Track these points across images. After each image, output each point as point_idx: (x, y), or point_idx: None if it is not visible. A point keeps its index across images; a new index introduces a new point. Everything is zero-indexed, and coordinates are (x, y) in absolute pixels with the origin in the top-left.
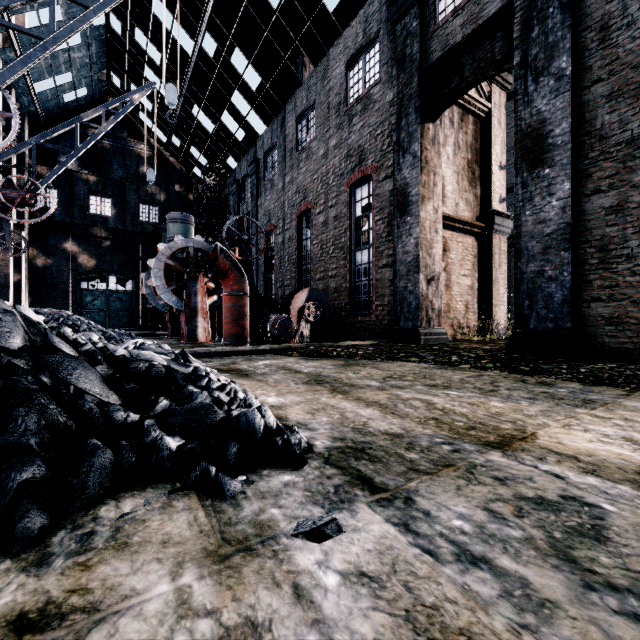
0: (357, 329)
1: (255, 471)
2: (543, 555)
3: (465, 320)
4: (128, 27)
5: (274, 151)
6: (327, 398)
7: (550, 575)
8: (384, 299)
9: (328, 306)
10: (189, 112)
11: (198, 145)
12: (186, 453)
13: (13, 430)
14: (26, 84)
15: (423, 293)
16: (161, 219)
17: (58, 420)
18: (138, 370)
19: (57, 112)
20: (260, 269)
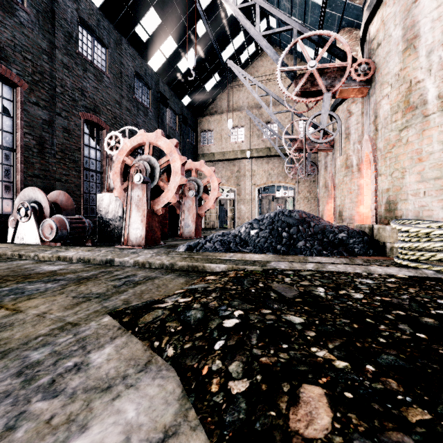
0: None
1: None
2: None
3: None
4: None
5: None
6: None
7: None
8: None
9: None
10: None
11: None
12: None
13: None
14: None
15: None
16: None
17: None
18: None
19: None
20: None
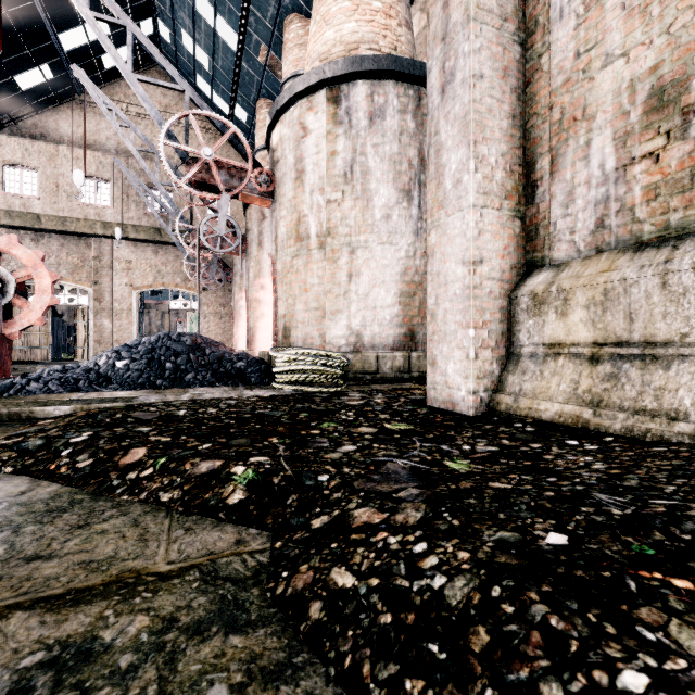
0: None
1: None
2: None
3: None
4: None
5: None
6: None
7: None
8: None
9: None
10: None
11: None
12: None
13: None
14: None
15: None
16: None
17: None
18: None
19: None
20: None
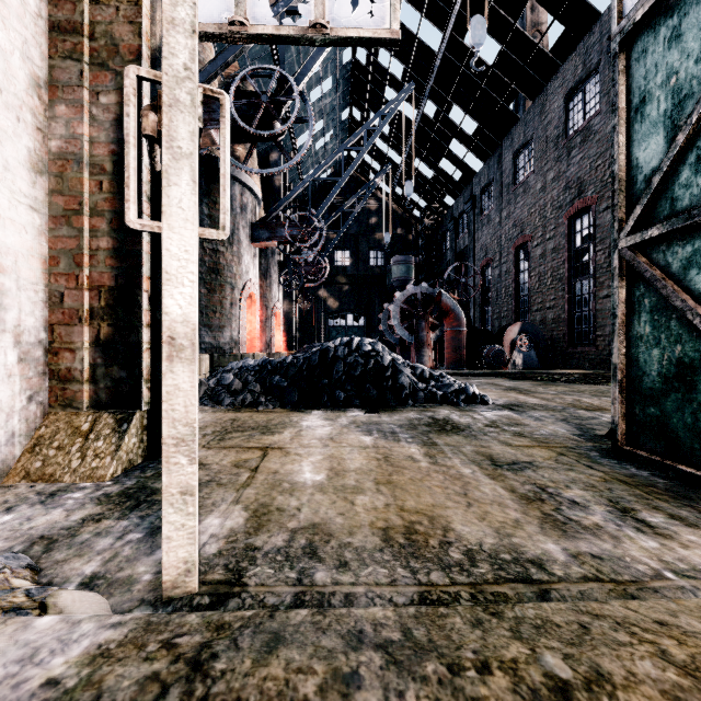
0: (576, 359)
1: (469, 405)
2: (556, 419)
3: None
4: (365, 114)
5: (491, 187)
6: (512, 395)
7: (552, 420)
8: (604, 329)
9: (541, 337)
10: (411, 165)
11: (418, 191)
12: (445, 396)
13: (399, 381)
14: (299, 179)
15: None
16: (386, 261)
17: (407, 381)
18: (418, 371)
19: (314, 191)
20: (476, 301)
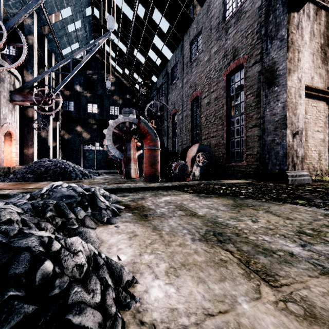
0: (231, 171)
1: None
2: None
3: (318, 165)
4: (102, 13)
5: (177, 66)
6: (248, 300)
7: None
8: (253, 150)
9: (212, 155)
10: (132, 54)
11: (137, 72)
12: None
13: None
14: (58, 51)
15: (289, 144)
16: (120, 113)
17: None
18: None
19: (73, 64)
20: (169, 135)
